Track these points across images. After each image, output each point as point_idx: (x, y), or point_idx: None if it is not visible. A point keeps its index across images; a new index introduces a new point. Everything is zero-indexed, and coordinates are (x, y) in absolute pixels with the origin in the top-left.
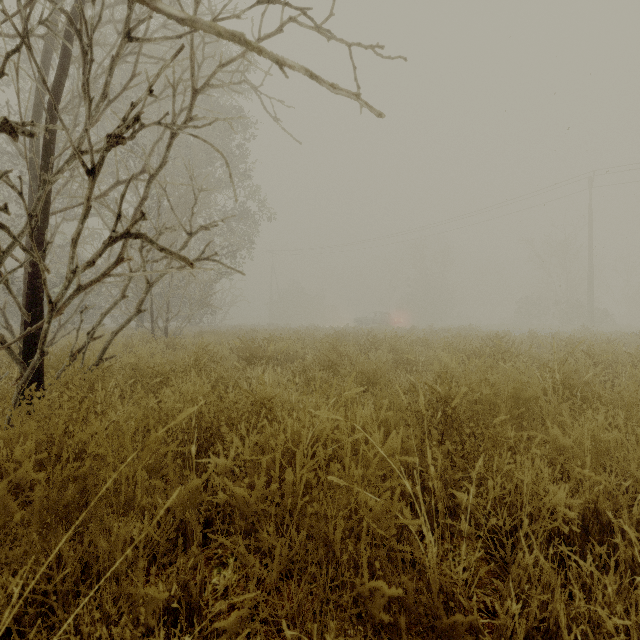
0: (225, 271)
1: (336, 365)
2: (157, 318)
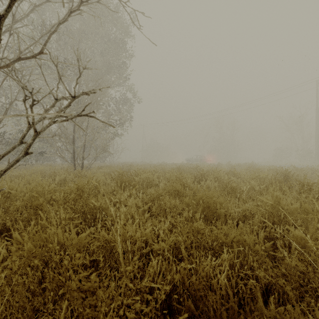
0: (117, 133)
1: (181, 193)
2: (77, 158)
